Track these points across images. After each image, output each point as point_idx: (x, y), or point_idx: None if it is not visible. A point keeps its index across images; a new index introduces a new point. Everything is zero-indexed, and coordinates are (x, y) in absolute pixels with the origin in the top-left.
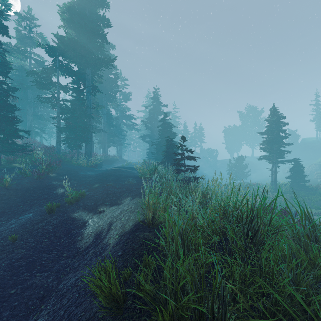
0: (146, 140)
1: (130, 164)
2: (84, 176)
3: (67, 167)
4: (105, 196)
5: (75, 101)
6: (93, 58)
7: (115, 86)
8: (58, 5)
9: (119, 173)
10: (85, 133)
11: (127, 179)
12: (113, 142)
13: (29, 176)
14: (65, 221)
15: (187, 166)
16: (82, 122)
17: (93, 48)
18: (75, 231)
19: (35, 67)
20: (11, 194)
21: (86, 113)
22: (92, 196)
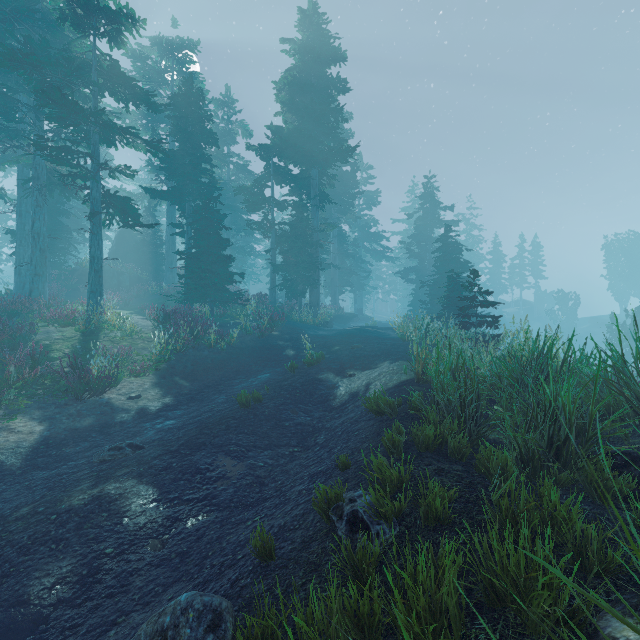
0: (409, 279)
1: (379, 323)
2: (315, 337)
3: (289, 324)
4: (353, 360)
5: (297, 222)
6: (323, 152)
7: (352, 185)
8: (274, 82)
9: (366, 333)
10: (310, 271)
11: (380, 341)
12: (348, 285)
13: (250, 333)
14: (312, 381)
15: (480, 317)
16: (305, 254)
17: (321, 134)
18: (325, 392)
19: (235, 175)
20: (239, 353)
21: (311, 239)
22: (335, 359)
